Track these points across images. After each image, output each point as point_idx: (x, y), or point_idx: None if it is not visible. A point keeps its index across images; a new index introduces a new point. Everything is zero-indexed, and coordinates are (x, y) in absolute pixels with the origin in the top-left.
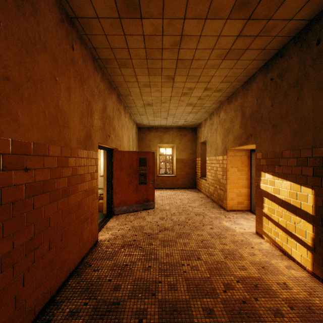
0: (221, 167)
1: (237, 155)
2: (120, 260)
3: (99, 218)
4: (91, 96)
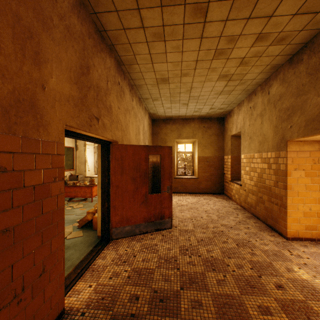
0: (272, 168)
1: (305, 150)
2: None
3: (89, 245)
4: (37, 22)
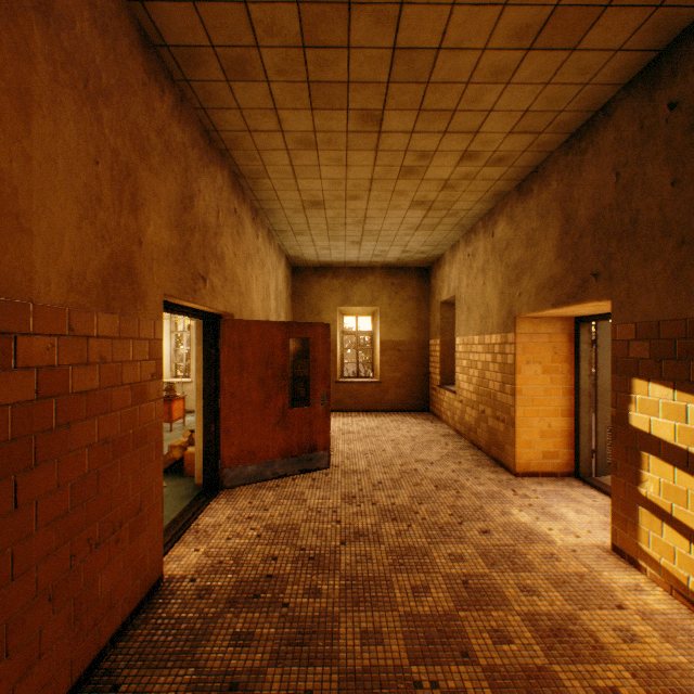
0: (498, 362)
1: (542, 332)
2: (217, 661)
3: (183, 499)
4: (134, 151)
